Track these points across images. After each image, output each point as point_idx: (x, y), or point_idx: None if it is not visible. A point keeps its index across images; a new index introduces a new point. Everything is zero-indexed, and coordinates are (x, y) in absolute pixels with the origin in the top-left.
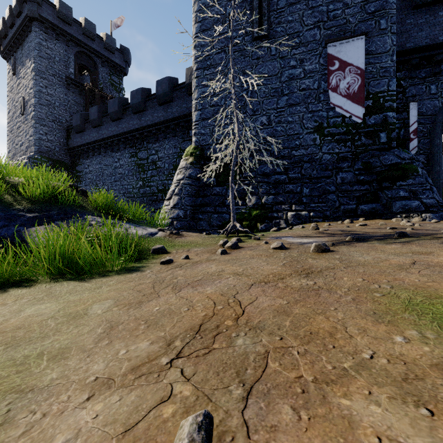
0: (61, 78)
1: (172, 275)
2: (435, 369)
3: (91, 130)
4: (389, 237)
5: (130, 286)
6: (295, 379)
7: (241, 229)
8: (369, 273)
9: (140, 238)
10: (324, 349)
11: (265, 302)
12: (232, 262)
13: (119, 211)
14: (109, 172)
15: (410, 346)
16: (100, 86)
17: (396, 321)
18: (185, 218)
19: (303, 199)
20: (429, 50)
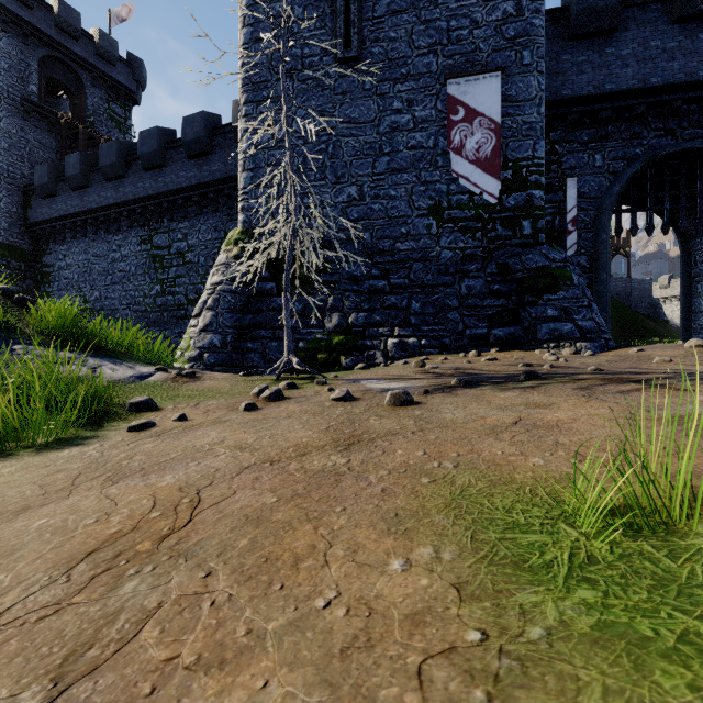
0: (14, 100)
1: (131, 451)
2: (409, 623)
3: (69, 194)
4: (512, 380)
5: (36, 476)
6: (161, 664)
7: (298, 367)
8: (441, 441)
9: (117, 384)
10: (261, 594)
11: (241, 501)
12: (249, 426)
13: (87, 337)
14: (103, 267)
15: (404, 578)
16: (89, 120)
17: (416, 529)
18: (224, 348)
19: (411, 319)
20: (592, 102)
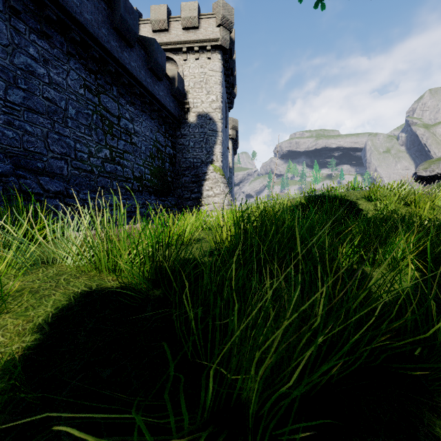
0: None
1: None
2: None
3: None
4: None
5: None
6: None
7: None
8: None
9: None
10: None
11: None
12: None
13: None
14: None
15: None
16: None
17: None
18: None
19: None
20: None
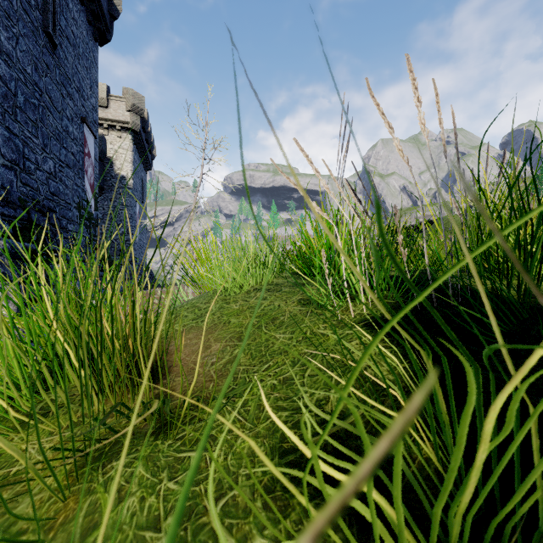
0: None
1: None
2: None
3: None
4: None
5: None
6: None
7: None
8: None
9: None
10: None
11: None
12: None
13: None
14: None
15: None
16: None
17: None
18: None
19: None
20: None
